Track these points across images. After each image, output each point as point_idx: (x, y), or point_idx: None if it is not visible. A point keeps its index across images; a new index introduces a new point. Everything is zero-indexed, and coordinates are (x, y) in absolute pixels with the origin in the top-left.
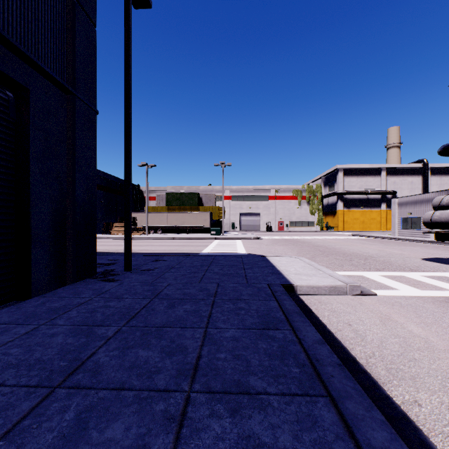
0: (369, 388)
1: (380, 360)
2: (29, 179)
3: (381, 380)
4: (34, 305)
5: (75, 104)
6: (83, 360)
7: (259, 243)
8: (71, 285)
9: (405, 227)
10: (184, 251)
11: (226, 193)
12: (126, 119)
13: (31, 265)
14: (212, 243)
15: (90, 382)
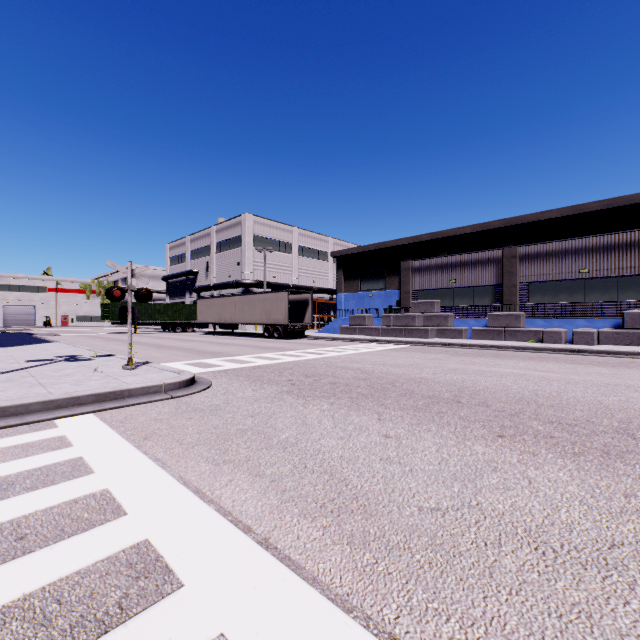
0: None
1: None
2: None
3: None
4: None
5: None
6: None
7: None
8: None
9: None
10: None
11: None
12: None
13: None
14: None
15: None
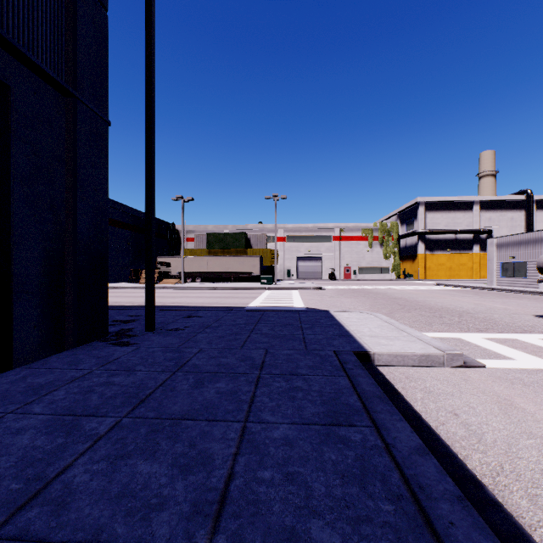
0: (511, 539)
1: (515, 480)
2: (9, 207)
3: (525, 520)
4: (11, 380)
5: (77, 110)
6: (47, 480)
7: (321, 295)
8: (71, 351)
9: (505, 275)
10: (226, 304)
11: (279, 233)
12: (147, 132)
13: (12, 324)
14: (262, 294)
15: (47, 526)
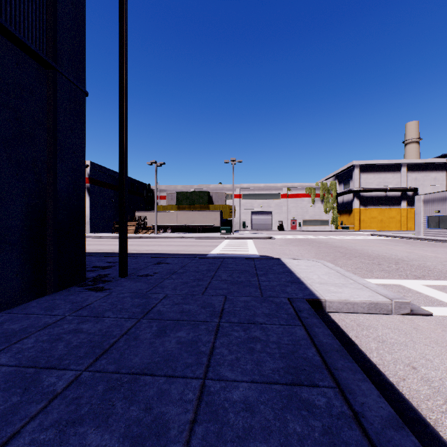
0: None
1: None
2: None
3: None
4: None
5: (56, 81)
6: None
7: (272, 243)
8: (50, 296)
9: (431, 226)
10: (191, 252)
11: (236, 191)
12: (121, 102)
13: None
14: (221, 242)
15: None
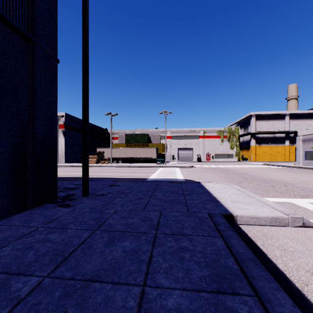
0: None
1: None
2: None
3: None
4: None
5: (35, 51)
6: None
7: (193, 171)
8: (29, 211)
9: (308, 158)
10: (135, 177)
11: (168, 134)
12: (83, 67)
13: None
14: (157, 170)
15: None
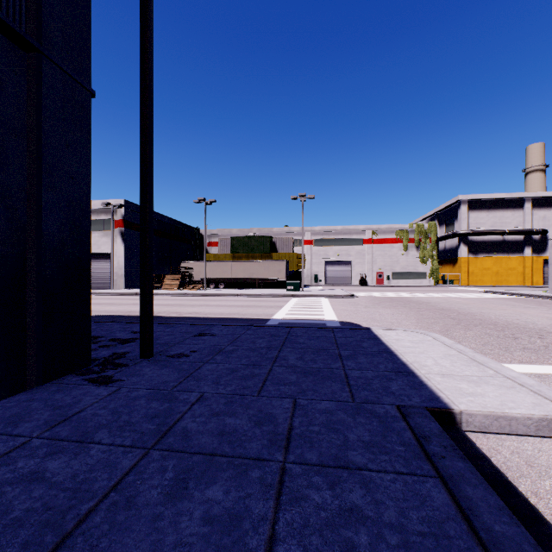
0: None
1: None
2: None
3: None
4: None
5: (41, 70)
6: None
7: (354, 304)
8: (28, 393)
9: None
10: (247, 316)
11: (306, 236)
12: (143, 106)
13: None
14: (288, 302)
15: None
